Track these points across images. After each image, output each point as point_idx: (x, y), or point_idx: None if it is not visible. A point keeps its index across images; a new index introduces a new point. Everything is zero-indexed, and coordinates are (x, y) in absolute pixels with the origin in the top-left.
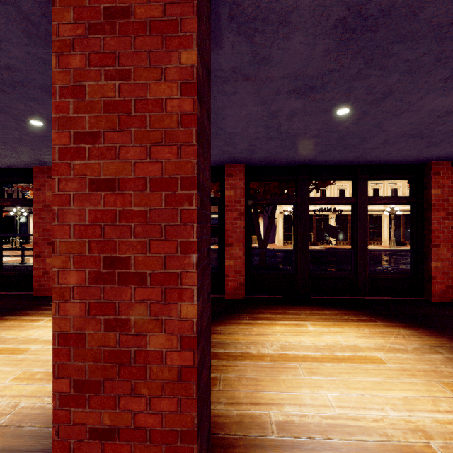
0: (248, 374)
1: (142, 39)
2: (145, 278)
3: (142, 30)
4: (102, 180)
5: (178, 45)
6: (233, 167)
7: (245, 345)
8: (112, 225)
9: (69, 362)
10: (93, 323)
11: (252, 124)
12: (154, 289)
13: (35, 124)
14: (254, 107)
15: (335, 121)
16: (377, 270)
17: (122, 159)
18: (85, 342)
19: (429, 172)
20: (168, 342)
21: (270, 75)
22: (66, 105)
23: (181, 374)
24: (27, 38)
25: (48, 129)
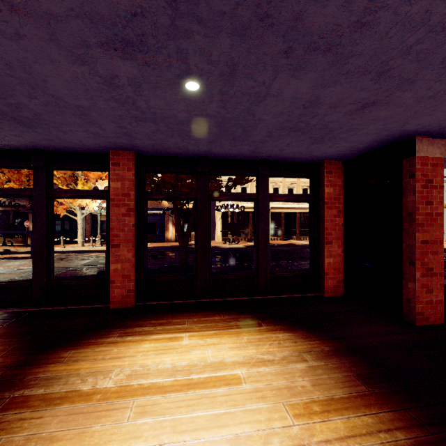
0: (48, 429)
1: None
2: None
3: None
4: None
5: None
6: (121, 155)
7: (82, 378)
8: None
9: None
10: None
11: (95, 95)
12: None
13: None
14: (73, 66)
15: (197, 101)
16: (294, 265)
17: None
18: None
19: (324, 171)
20: None
21: (45, 7)
22: None
23: None
24: None
25: None
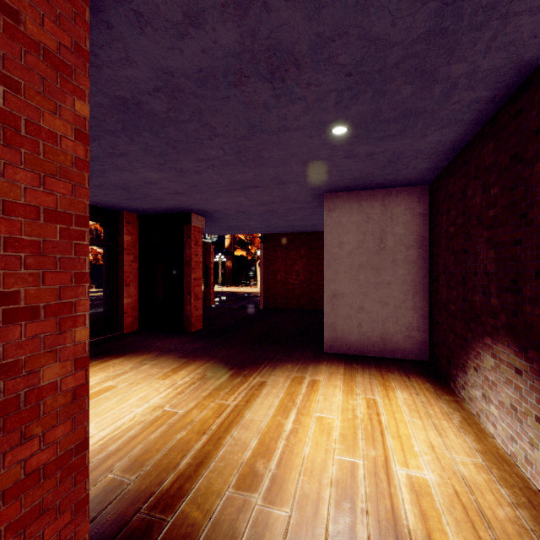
0: None
1: (35, 59)
2: (38, 312)
3: (35, 50)
4: None
5: (73, 92)
6: None
7: None
8: None
9: None
10: None
11: None
12: (49, 321)
13: None
14: None
15: None
16: None
17: (8, 179)
18: None
19: (123, 220)
20: (64, 370)
21: None
22: None
23: (76, 394)
24: None
25: None
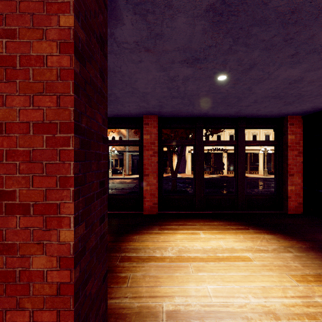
0: (151, 272)
1: (26, 3)
2: (29, 208)
3: None
4: None
5: (57, 10)
6: (149, 118)
7: (153, 250)
8: None
9: None
10: None
11: (158, 86)
12: (37, 217)
13: None
14: (157, 72)
15: (218, 85)
16: (254, 191)
17: (8, 106)
18: None
19: (287, 123)
20: (49, 263)
21: (164, 48)
22: None
23: (60, 290)
24: None
25: None
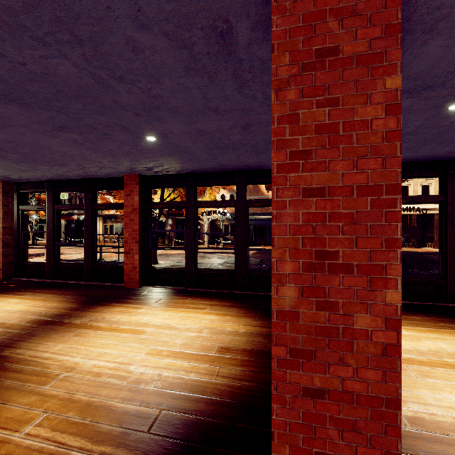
0: None
1: (349, 71)
2: (352, 268)
3: (349, 64)
4: (314, 189)
5: (383, 73)
6: None
7: None
8: (323, 225)
9: (285, 333)
10: (306, 304)
11: None
12: (360, 277)
13: (149, 139)
14: None
15: (440, 116)
16: None
17: (331, 171)
18: (299, 318)
19: None
20: (373, 323)
21: None
22: (283, 130)
23: (386, 350)
24: (183, 72)
25: (155, 143)
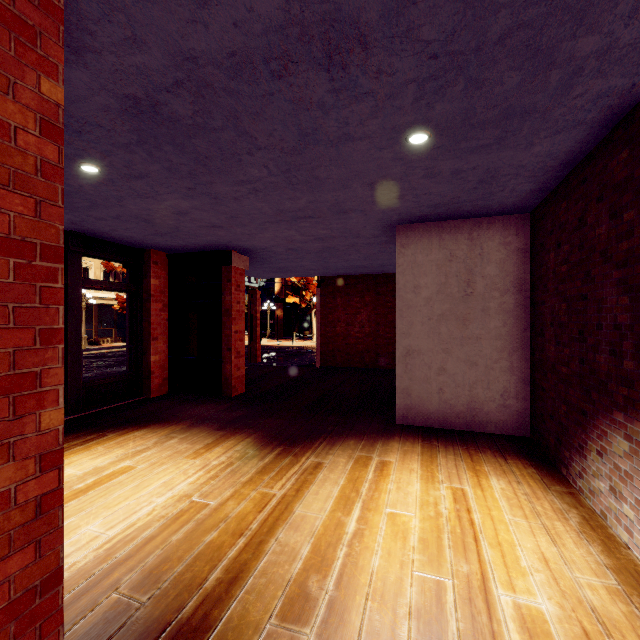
0: None
1: None
2: None
3: None
4: None
5: (37, 64)
6: None
7: None
8: None
9: None
10: None
11: None
12: None
13: None
14: None
15: (70, 172)
16: None
17: None
18: None
19: (150, 260)
20: (21, 472)
21: None
22: None
23: (42, 506)
24: None
25: None
